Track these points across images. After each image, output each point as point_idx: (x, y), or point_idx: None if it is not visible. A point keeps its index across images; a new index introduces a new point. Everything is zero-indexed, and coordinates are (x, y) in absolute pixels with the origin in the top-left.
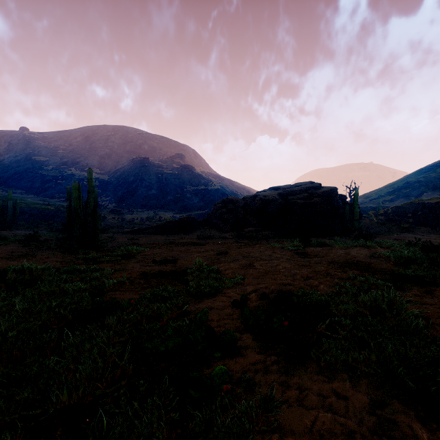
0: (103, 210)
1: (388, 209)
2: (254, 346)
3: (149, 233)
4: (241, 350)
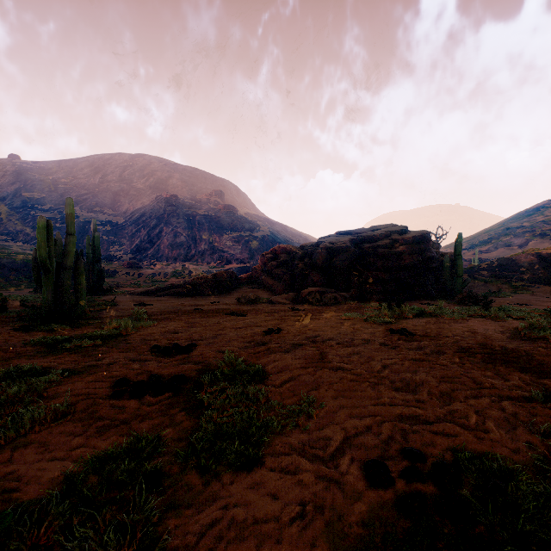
0: (115, 262)
1: (492, 261)
2: None
3: (170, 295)
4: None
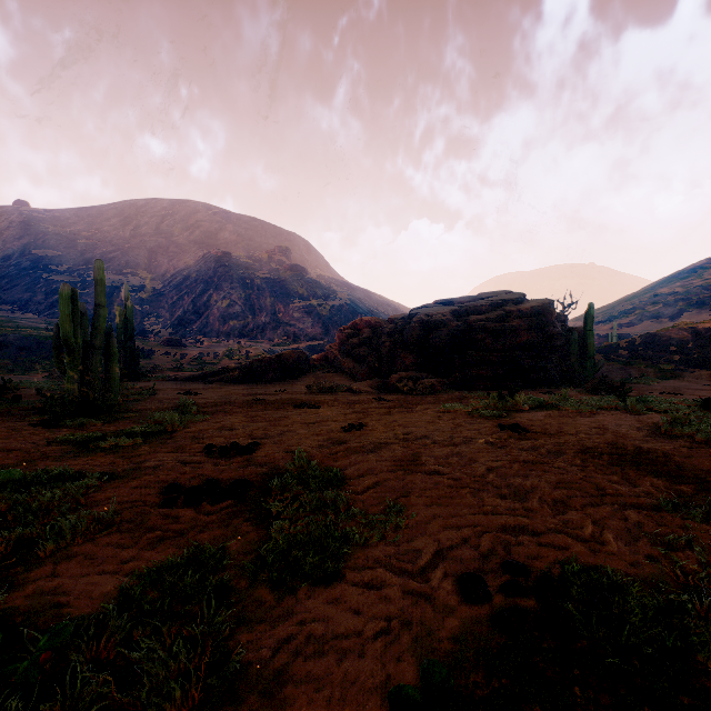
0: (151, 339)
1: (634, 338)
2: None
3: (223, 381)
4: None
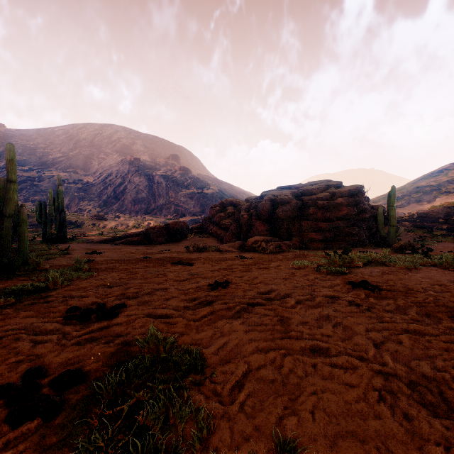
0: (84, 215)
1: (413, 214)
2: None
3: (125, 243)
4: None
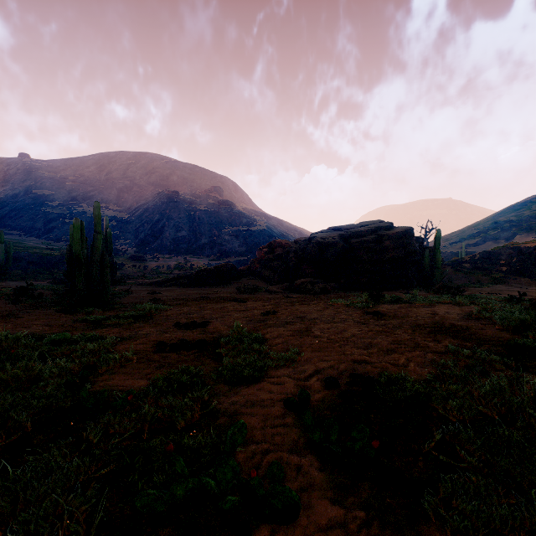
0: (121, 255)
1: (474, 255)
2: (323, 487)
3: (176, 285)
4: (302, 494)
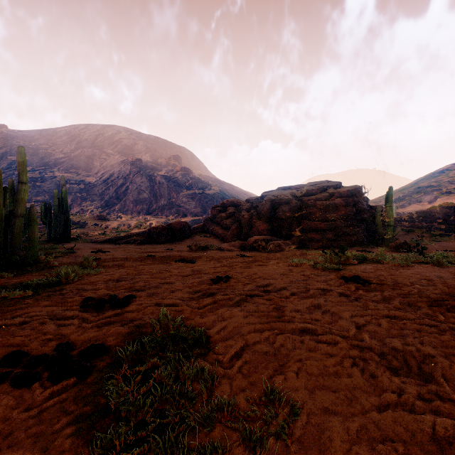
0: (87, 215)
1: (412, 214)
2: None
3: (128, 242)
4: None
